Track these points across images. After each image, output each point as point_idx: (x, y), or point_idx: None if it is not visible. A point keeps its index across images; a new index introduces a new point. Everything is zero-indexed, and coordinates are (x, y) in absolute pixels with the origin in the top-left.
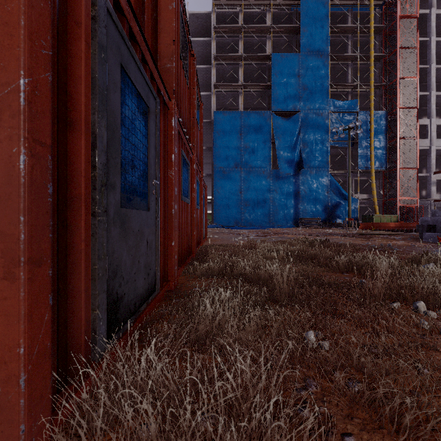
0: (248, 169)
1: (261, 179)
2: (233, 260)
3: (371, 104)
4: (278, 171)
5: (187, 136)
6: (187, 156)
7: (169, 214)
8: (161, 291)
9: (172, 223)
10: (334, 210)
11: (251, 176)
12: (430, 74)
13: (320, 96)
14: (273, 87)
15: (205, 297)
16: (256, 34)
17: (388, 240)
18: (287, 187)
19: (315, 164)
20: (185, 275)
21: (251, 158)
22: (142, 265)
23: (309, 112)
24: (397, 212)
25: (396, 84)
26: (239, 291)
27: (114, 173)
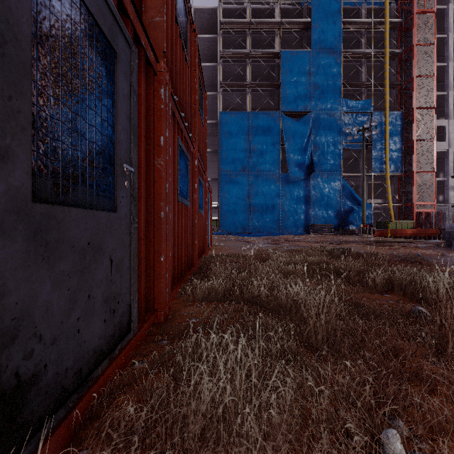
0: (256, 173)
1: (270, 183)
2: (242, 276)
3: (385, 104)
4: (287, 175)
5: (186, 123)
6: (187, 149)
7: (157, 218)
8: (140, 329)
9: (161, 231)
10: (347, 216)
11: (259, 180)
12: (448, 72)
13: (332, 96)
14: (282, 86)
15: (203, 347)
16: (265, 30)
17: (413, 249)
18: (297, 191)
19: (327, 167)
20: (182, 297)
21: (259, 161)
22: (100, 300)
23: (321, 113)
24: (414, 218)
25: (412, 83)
26: (257, 340)
27: (3, 127)
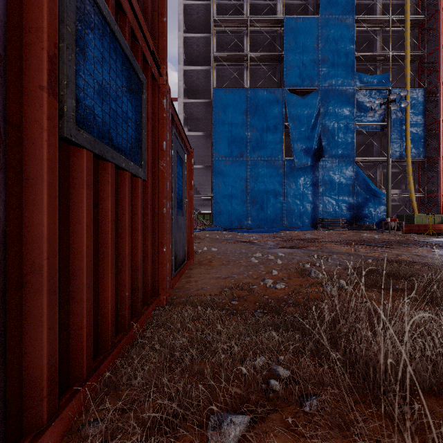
0: (255, 159)
1: (271, 171)
2: None
3: (406, 78)
4: (292, 161)
5: None
6: None
7: None
8: None
9: None
10: (361, 209)
11: (259, 167)
12: None
13: (344, 69)
14: (286, 58)
15: None
16: None
17: None
18: (303, 180)
19: (338, 152)
20: None
21: (259, 145)
22: None
23: (330, 89)
24: (440, 211)
25: (438, 53)
26: None
27: None
